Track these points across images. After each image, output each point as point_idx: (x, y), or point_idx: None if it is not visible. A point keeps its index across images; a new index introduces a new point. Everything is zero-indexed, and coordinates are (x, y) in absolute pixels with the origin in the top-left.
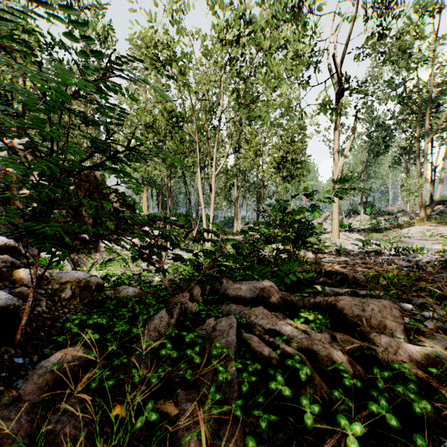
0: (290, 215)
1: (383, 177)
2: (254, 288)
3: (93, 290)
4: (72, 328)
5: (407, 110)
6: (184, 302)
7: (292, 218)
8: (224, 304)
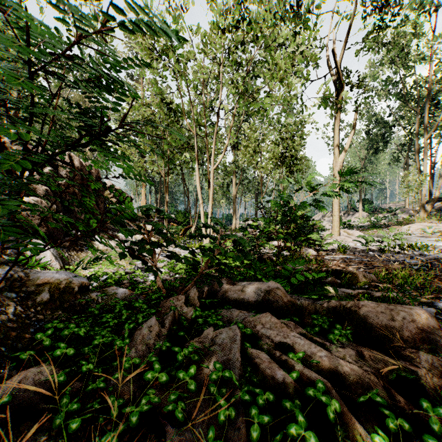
0: (292, 210)
1: (381, 174)
2: (258, 290)
3: (76, 293)
4: (43, 340)
5: (406, 107)
6: (178, 305)
7: (295, 213)
8: (224, 308)
